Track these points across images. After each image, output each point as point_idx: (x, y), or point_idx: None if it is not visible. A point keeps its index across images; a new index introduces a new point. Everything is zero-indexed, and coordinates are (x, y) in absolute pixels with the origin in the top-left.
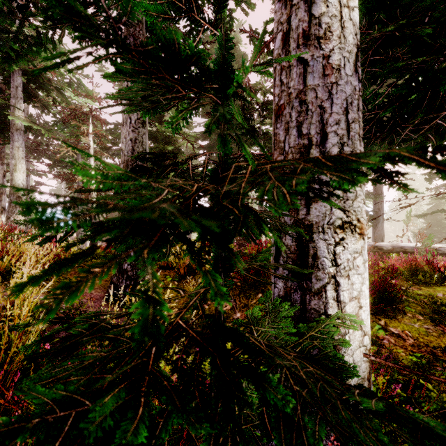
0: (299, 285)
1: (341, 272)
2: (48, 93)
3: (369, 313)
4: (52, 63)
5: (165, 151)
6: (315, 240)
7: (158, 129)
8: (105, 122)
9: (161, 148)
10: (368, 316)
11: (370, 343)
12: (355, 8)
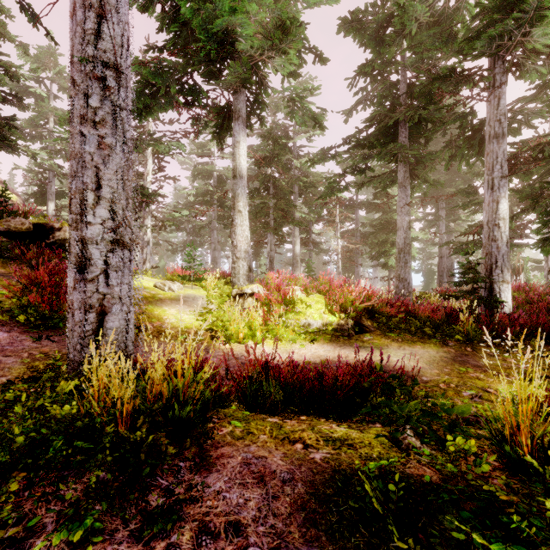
0: (490, 294)
1: (500, 291)
2: (306, 189)
3: (509, 301)
4: (317, 174)
5: (391, 220)
6: (494, 284)
7: (384, 203)
8: (344, 203)
9: (389, 219)
10: (509, 301)
11: (509, 307)
12: (507, 231)
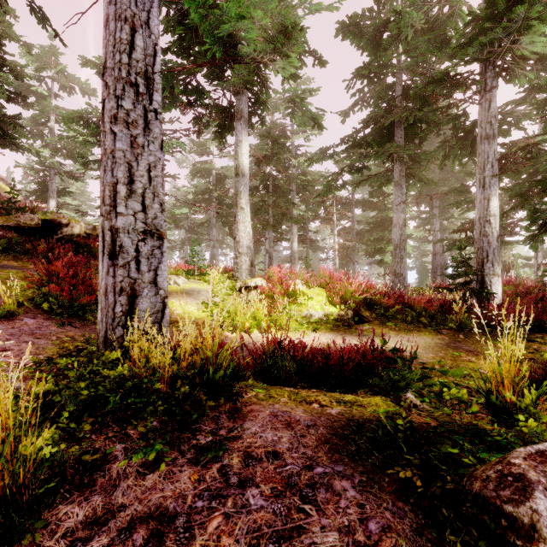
0: (481, 287)
1: (491, 284)
2: (304, 188)
3: (500, 293)
4: (315, 173)
5: (387, 218)
6: (485, 277)
7: (380, 201)
8: (340, 202)
9: (384, 217)
10: (499, 293)
11: (500, 299)
12: (497, 227)
